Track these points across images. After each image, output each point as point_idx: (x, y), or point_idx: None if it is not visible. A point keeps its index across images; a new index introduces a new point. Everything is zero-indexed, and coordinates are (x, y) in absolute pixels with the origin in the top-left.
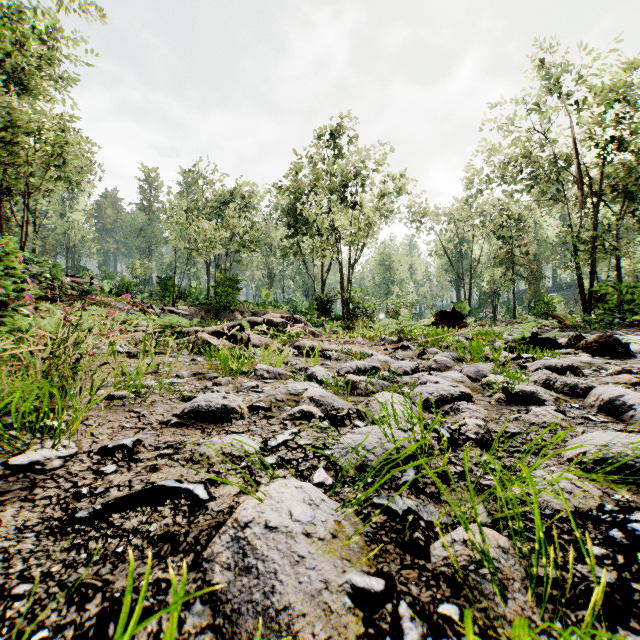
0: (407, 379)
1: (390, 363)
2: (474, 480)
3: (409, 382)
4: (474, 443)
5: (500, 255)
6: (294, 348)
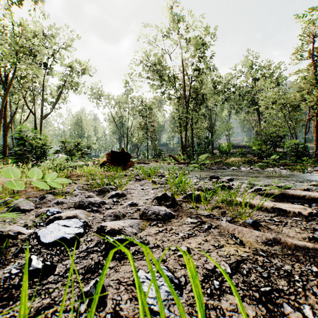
0: None
1: None
2: None
3: None
4: None
5: (141, 125)
6: None
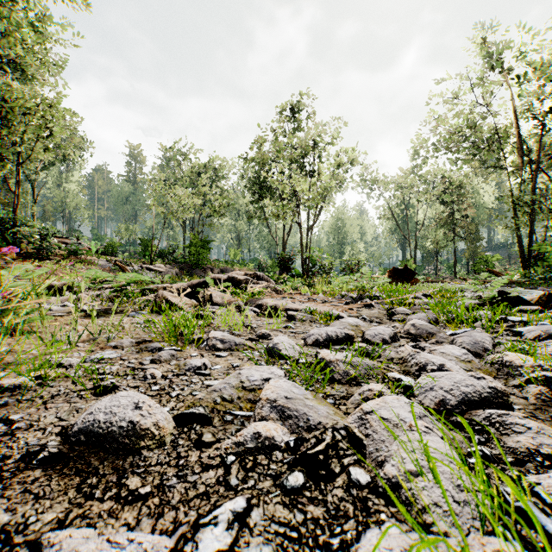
0: (391, 353)
1: (362, 327)
2: None
3: (395, 357)
4: None
5: (442, 218)
6: (256, 307)
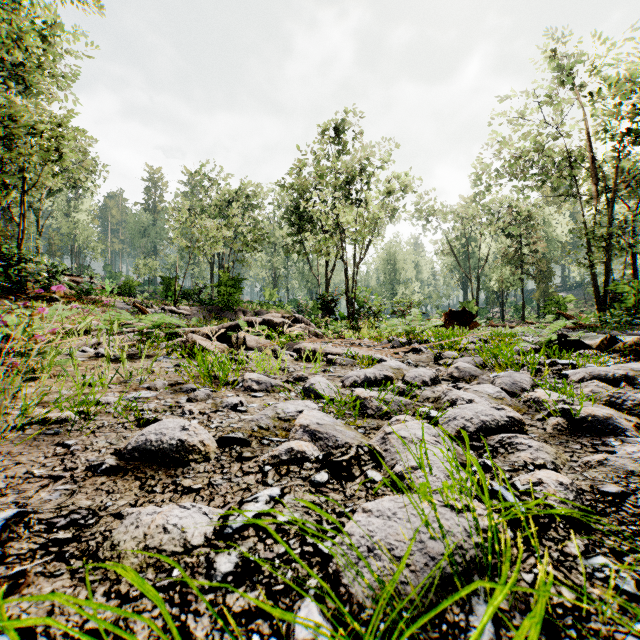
0: (428, 393)
1: (404, 370)
2: (608, 632)
3: (431, 397)
4: (567, 523)
5: (509, 254)
6: (294, 351)
